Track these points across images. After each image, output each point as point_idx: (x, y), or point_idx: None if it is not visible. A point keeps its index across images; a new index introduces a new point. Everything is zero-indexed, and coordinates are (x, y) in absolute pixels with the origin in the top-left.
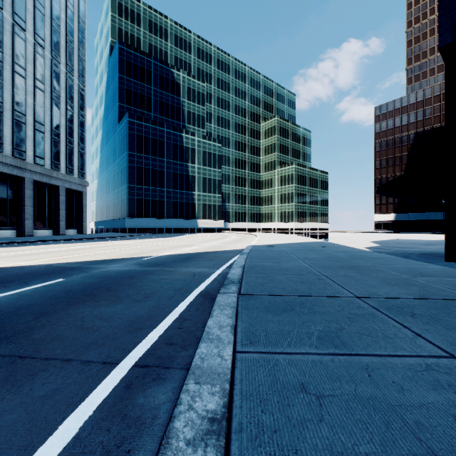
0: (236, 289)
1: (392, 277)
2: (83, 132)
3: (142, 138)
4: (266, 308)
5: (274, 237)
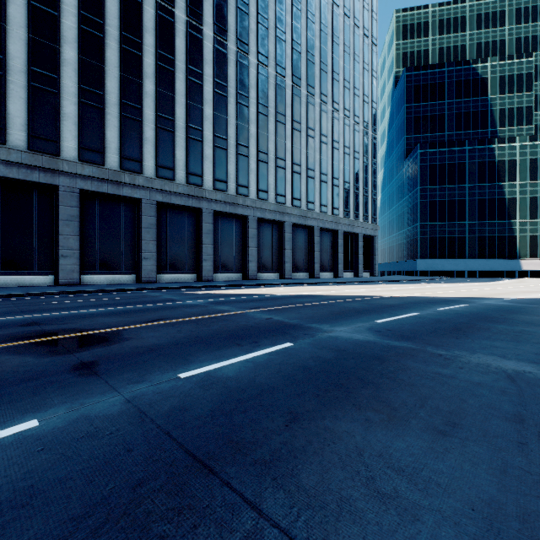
0: None
1: None
2: (375, 179)
3: (435, 168)
4: None
5: None
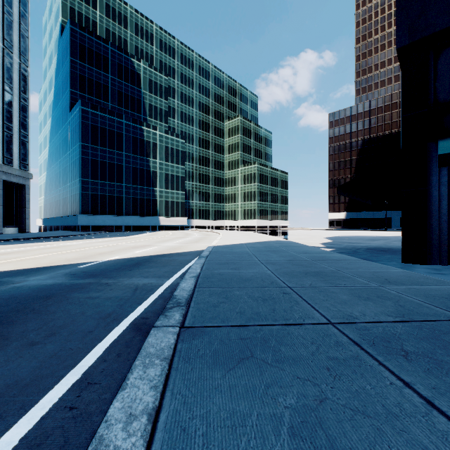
0: (180, 318)
1: (361, 287)
2: (26, 118)
3: (97, 129)
4: (215, 357)
5: (237, 235)
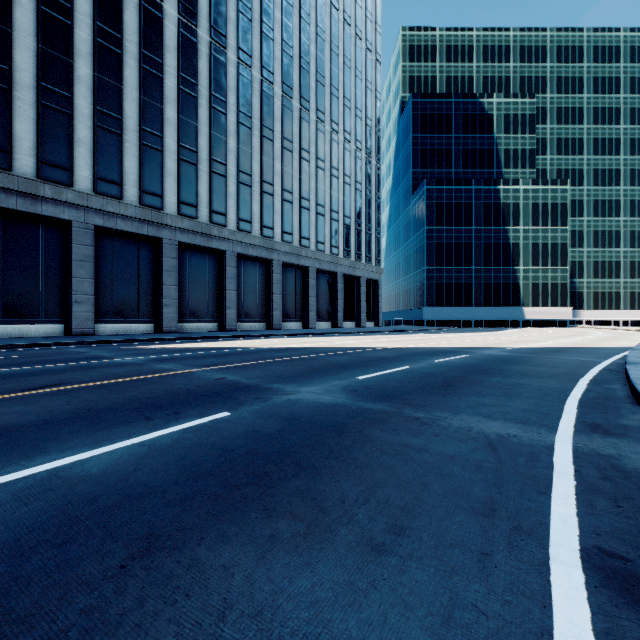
0: None
1: None
2: (379, 215)
3: (442, 206)
4: None
5: None
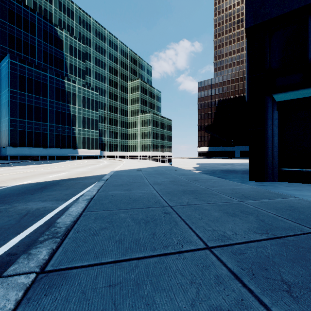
0: (45, 257)
1: (226, 203)
2: None
3: (24, 78)
4: None
5: (136, 162)
